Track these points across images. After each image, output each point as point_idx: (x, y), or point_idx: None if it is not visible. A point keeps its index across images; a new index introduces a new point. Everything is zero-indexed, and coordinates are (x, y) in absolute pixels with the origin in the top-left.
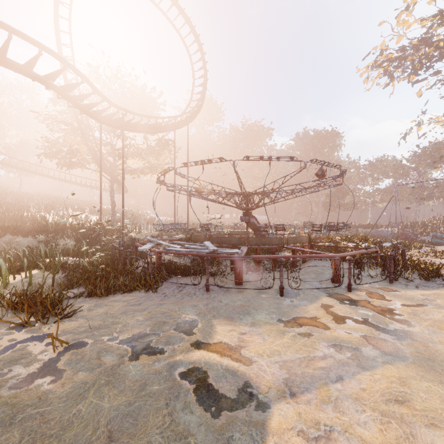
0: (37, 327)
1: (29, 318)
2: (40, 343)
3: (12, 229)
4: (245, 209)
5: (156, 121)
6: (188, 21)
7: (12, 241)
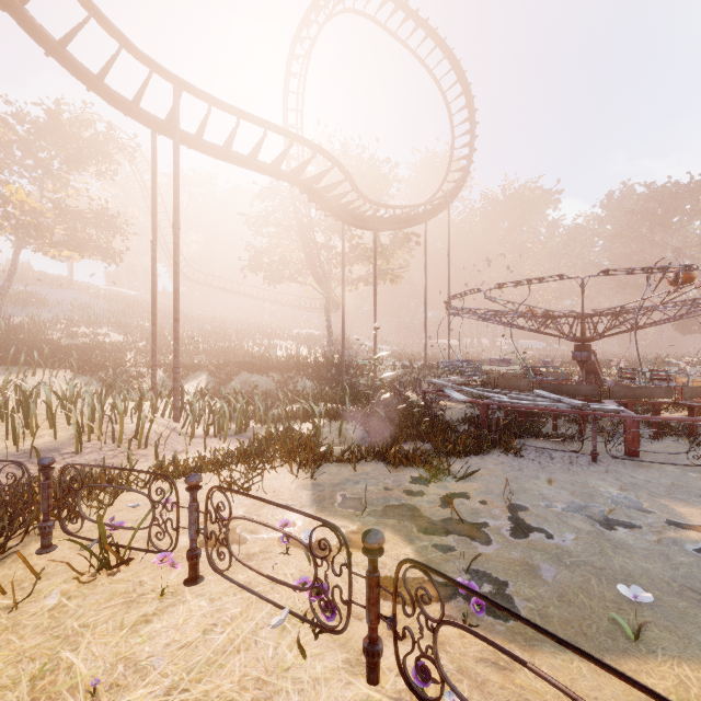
0: (441, 484)
1: (434, 473)
2: (472, 501)
3: (247, 365)
4: (582, 341)
5: (410, 212)
6: (448, 55)
7: (249, 380)
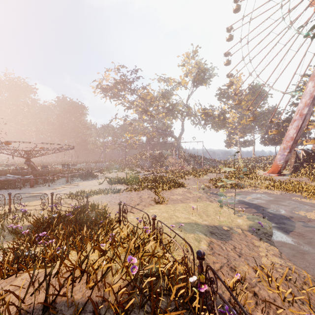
0: None
1: None
2: None
3: None
4: (28, 158)
5: None
6: None
7: None
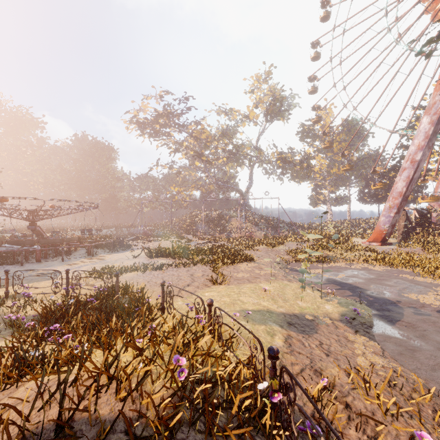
0: None
1: None
2: None
3: None
4: (32, 221)
5: None
6: None
7: None
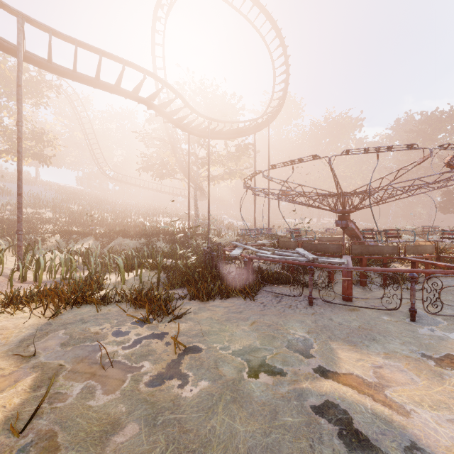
0: (155, 325)
1: (149, 315)
2: (161, 341)
3: (122, 233)
4: (342, 212)
5: (238, 126)
6: (269, 18)
7: (122, 243)
